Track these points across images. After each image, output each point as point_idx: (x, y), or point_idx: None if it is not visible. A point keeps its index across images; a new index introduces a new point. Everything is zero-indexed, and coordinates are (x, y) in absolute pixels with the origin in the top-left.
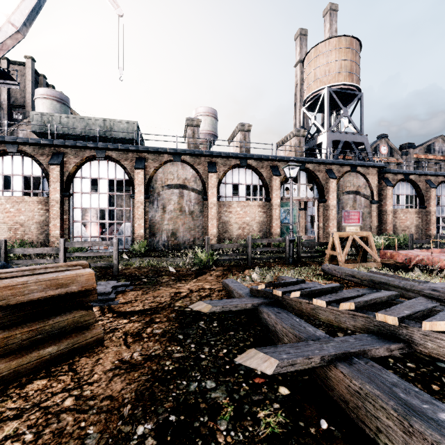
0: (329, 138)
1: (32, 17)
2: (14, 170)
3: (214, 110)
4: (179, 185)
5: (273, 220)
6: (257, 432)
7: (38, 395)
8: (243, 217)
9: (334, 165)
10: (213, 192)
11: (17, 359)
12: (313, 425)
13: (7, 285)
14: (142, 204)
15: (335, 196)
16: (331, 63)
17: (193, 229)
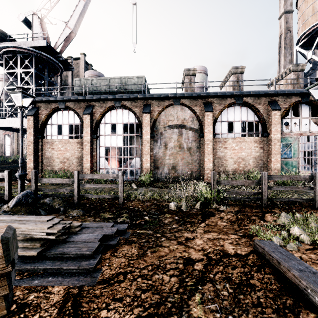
0: None
1: (80, 20)
2: (63, 121)
3: (205, 68)
4: (178, 125)
5: (272, 154)
6: None
7: None
8: (239, 152)
9: None
10: (210, 130)
11: None
12: None
13: None
14: (148, 142)
15: None
16: None
17: (191, 163)
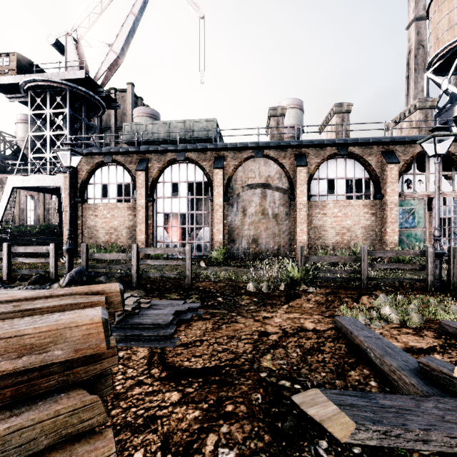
0: None
1: (128, 42)
2: (110, 179)
3: (299, 101)
4: (260, 185)
5: (387, 223)
6: None
7: None
8: (342, 220)
9: None
10: (303, 191)
11: None
12: None
13: None
14: (220, 207)
15: None
16: None
17: (277, 235)
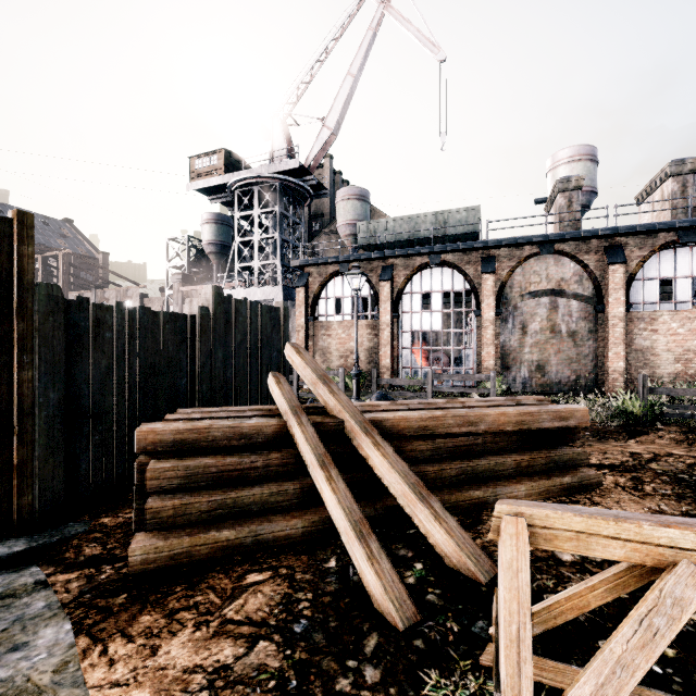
0: None
1: (344, 111)
2: (344, 292)
3: (591, 148)
4: (549, 292)
5: None
6: None
7: None
8: (686, 339)
9: None
10: (618, 298)
11: (546, 479)
12: None
13: (529, 411)
14: (491, 323)
15: None
16: None
17: (575, 360)
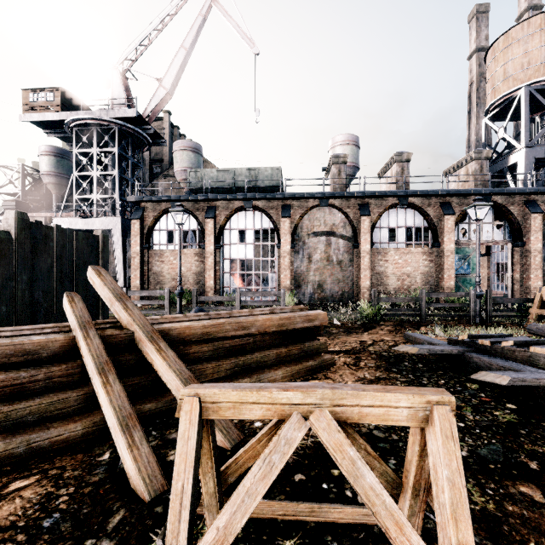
0: (529, 156)
1: (178, 76)
2: (175, 225)
3: (355, 137)
4: (326, 233)
5: (444, 270)
6: (497, 419)
7: None
8: (403, 267)
9: (537, 195)
10: (366, 239)
11: (297, 365)
12: (544, 422)
13: (287, 317)
14: (288, 254)
15: (540, 237)
16: (532, 51)
17: (342, 280)
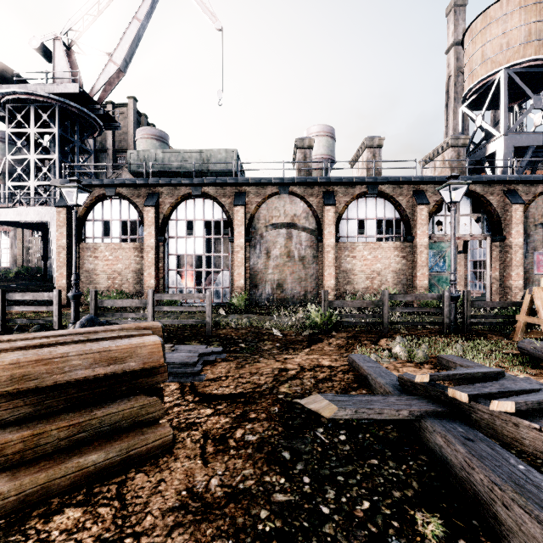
0: (509, 145)
1: (132, 52)
2: (112, 215)
3: (331, 128)
4: (286, 224)
5: (417, 267)
6: None
7: (61, 542)
8: (372, 263)
9: (518, 184)
10: (331, 231)
11: (48, 469)
12: None
13: (42, 358)
14: (242, 248)
15: (521, 230)
16: (511, 31)
17: (304, 279)
